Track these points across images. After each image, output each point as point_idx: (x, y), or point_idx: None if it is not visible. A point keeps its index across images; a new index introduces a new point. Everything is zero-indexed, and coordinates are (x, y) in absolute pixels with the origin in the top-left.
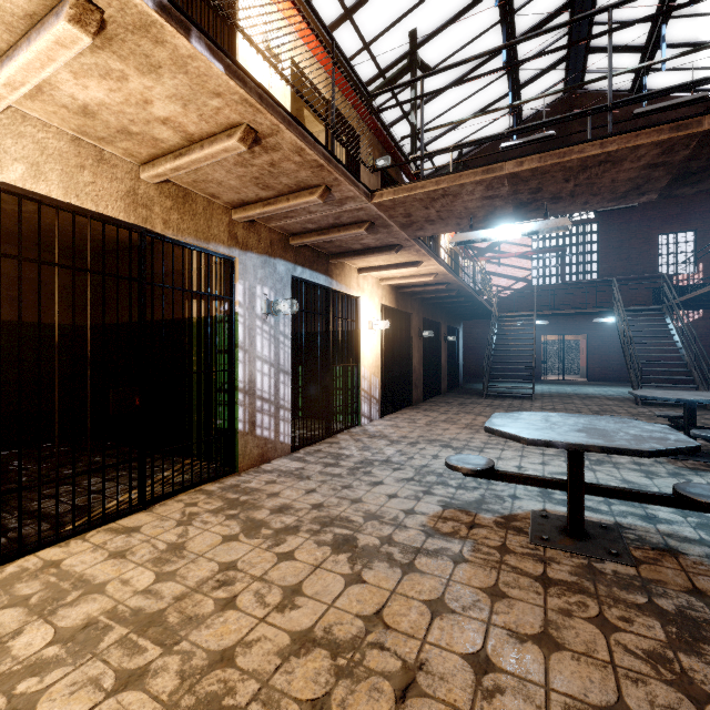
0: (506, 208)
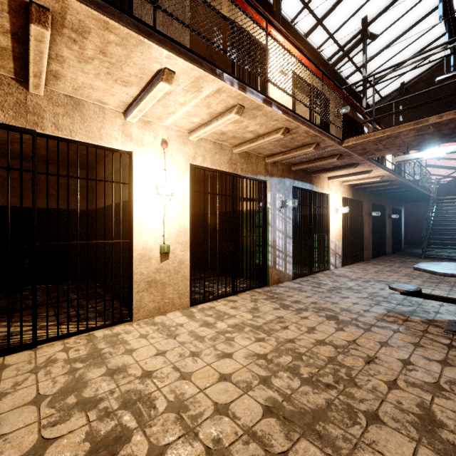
0: (433, 138)
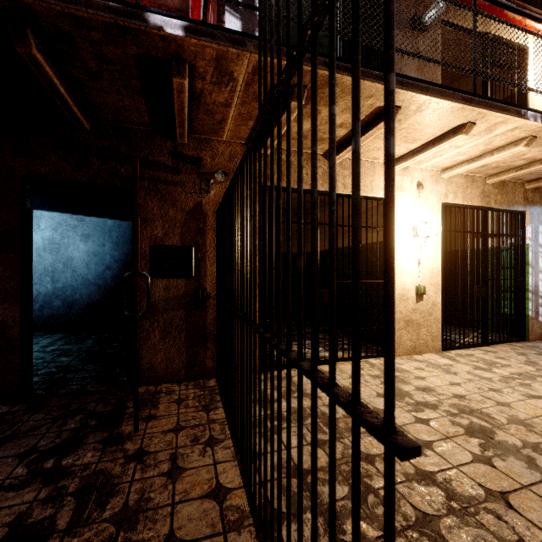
0: None
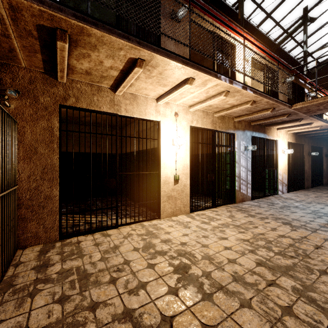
0: None
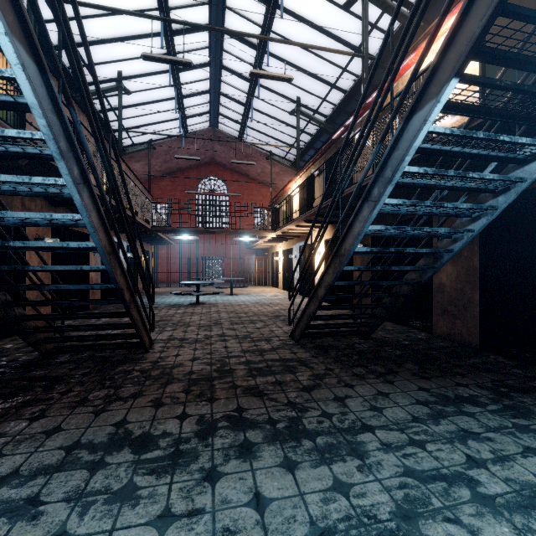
0: (246, 233)
